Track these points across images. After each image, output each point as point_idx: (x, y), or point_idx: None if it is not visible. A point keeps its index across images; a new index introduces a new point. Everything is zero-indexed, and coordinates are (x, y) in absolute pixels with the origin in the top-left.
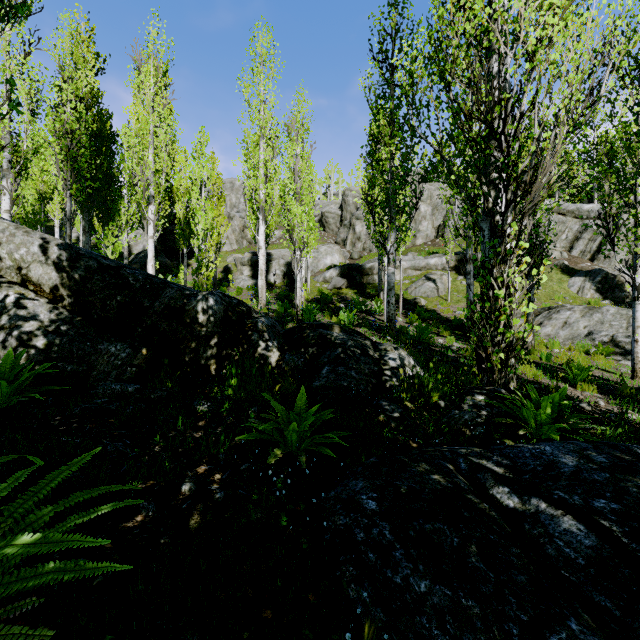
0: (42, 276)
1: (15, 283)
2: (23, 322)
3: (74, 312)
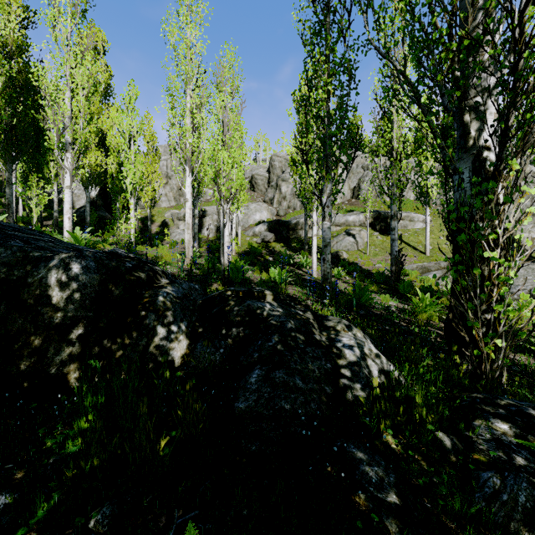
0: None
1: None
2: None
3: None
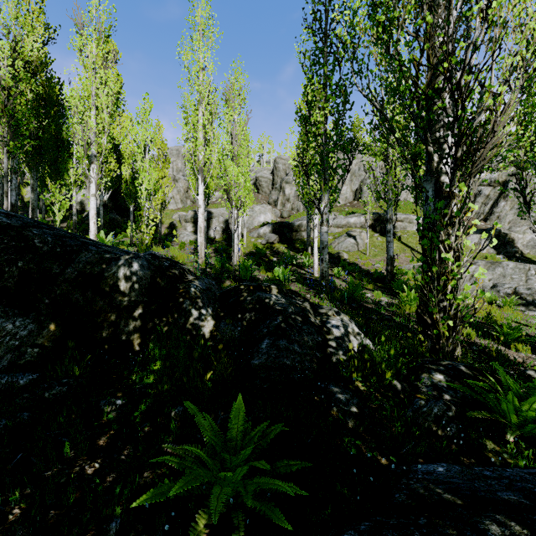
0: None
1: None
2: None
3: None
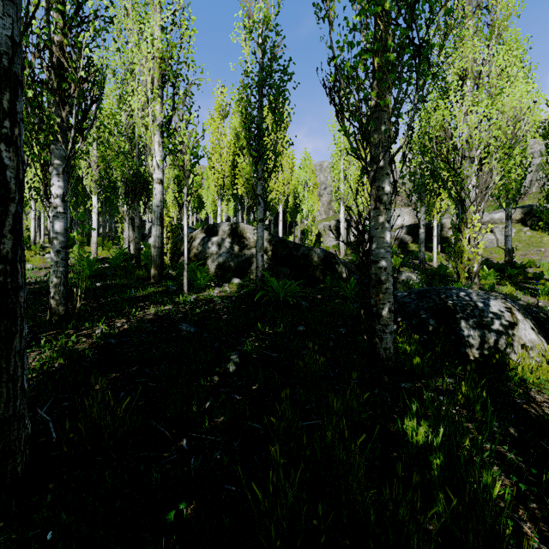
0: None
1: (254, 247)
2: None
3: (271, 257)
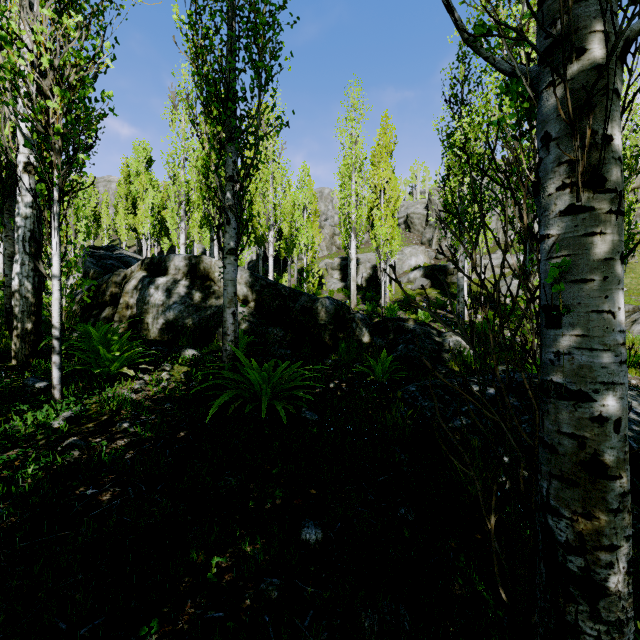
0: (239, 291)
1: None
2: None
3: (254, 310)
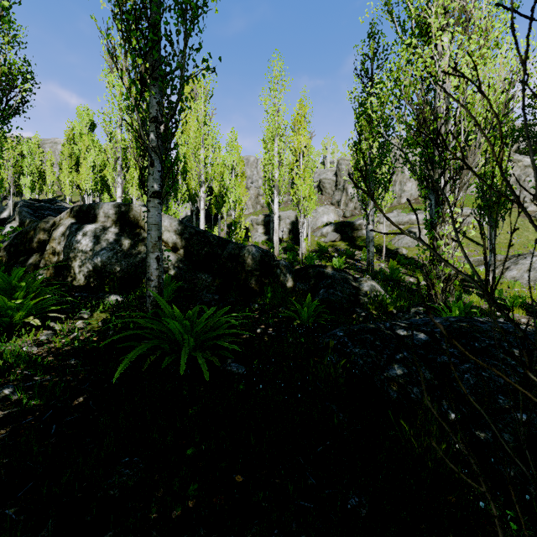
0: (169, 238)
1: None
2: (164, 262)
3: (184, 257)
